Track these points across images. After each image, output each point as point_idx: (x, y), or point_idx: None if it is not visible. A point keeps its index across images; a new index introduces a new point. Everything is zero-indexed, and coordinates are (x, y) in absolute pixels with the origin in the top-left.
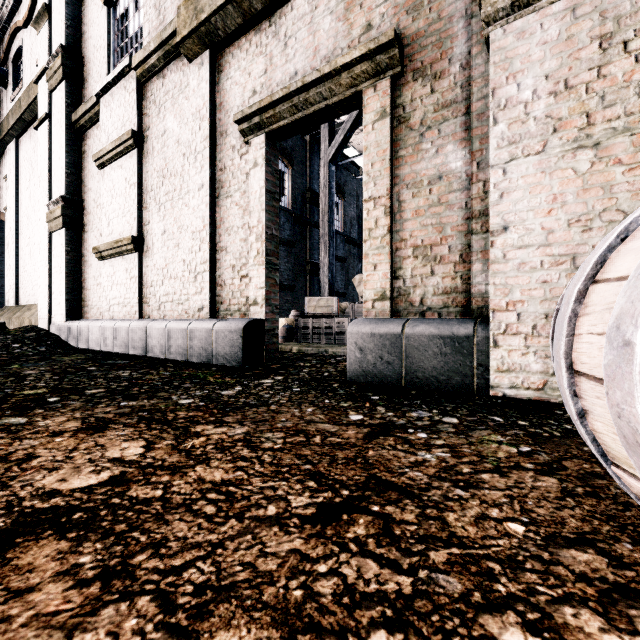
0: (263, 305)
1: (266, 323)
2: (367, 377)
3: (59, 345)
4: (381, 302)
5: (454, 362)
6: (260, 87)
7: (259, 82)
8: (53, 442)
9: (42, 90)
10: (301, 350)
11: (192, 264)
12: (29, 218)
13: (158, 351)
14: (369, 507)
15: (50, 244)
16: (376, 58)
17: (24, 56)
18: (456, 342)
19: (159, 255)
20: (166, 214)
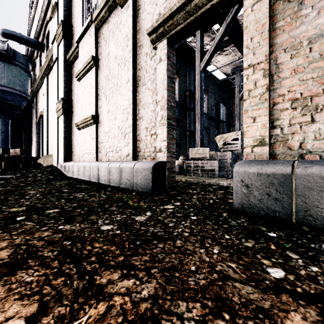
0: (165, 152)
1: (167, 164)
2: (253, 210)
3: (59, 175)
4: (260, 147)
5: None
6: (163, 10)
7: (162, 7)
8: None
9: (55, 47)
10: (187, 180)
11: (123, 128)
12: (52, 112)
13: (104, 180)
14: None
15: (58, 123)
16: None
17: (50, 34)
18: None
19: (106, 125)
20: (109, 101)
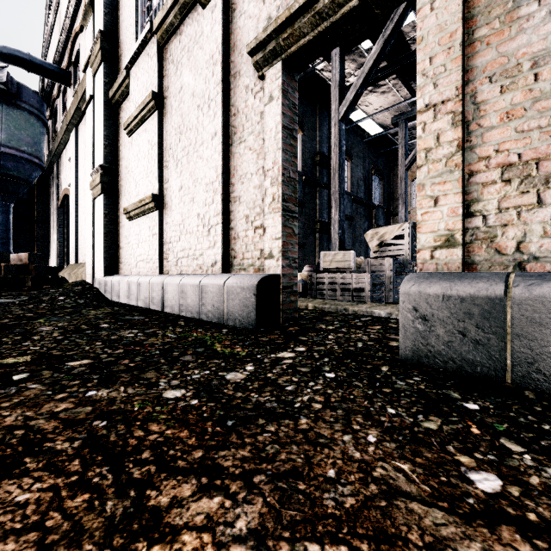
0: (279, 258)
1: (283, 279)
2: (436, 360)
3: (96, 298)
4: (446, 250)
5: None
6: (276, 11)
7: (274, 6)
8: None
9: (88, 77)
10: (317, 307)
11: (205, 217)
12: (84, 191)
13: (173, 307)
14: None
15: (94, 209)
16: None
17: (81, 56)
18: None
19: (176, 211)
20: (182, 170)
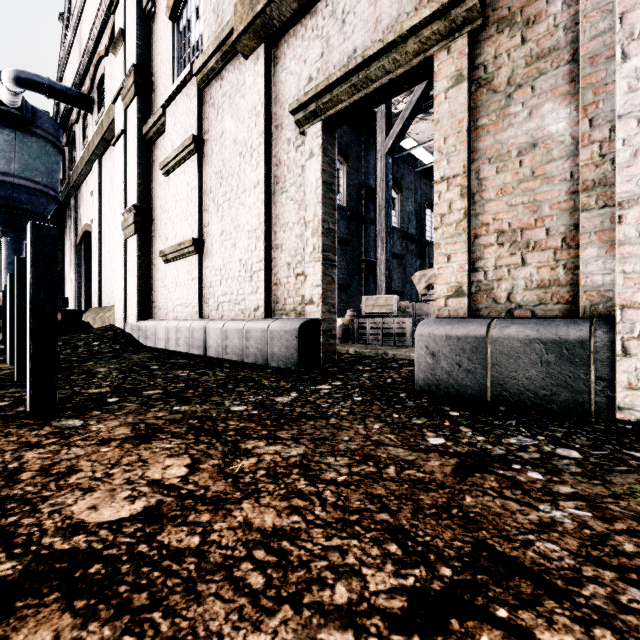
0: (319, 304)
1: (322, 323)
2: (441, 387)
3: (131, 343)
4: (456, 299)
5: (560, 373)
6: (316, 73)
7: (315, 68)
8: (98, 452)
9: (118, 109)
10: (358, 352)
11: (248, 263)
12: (110, 228)
13: (216, 351)
14: (490, 609)
15: (125, 250)
16: (450, 13)
17: (106, 82)
18: (563, 348)
19: (217, 256)
20: (224, 215)
